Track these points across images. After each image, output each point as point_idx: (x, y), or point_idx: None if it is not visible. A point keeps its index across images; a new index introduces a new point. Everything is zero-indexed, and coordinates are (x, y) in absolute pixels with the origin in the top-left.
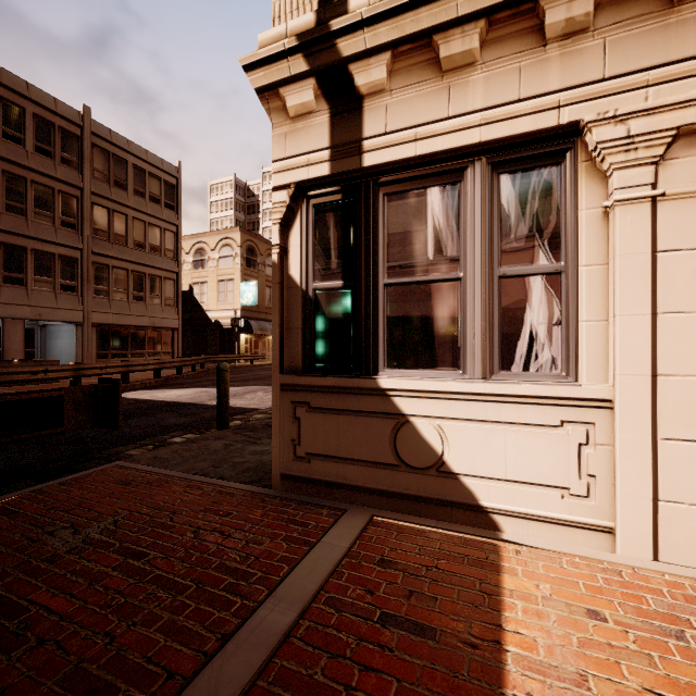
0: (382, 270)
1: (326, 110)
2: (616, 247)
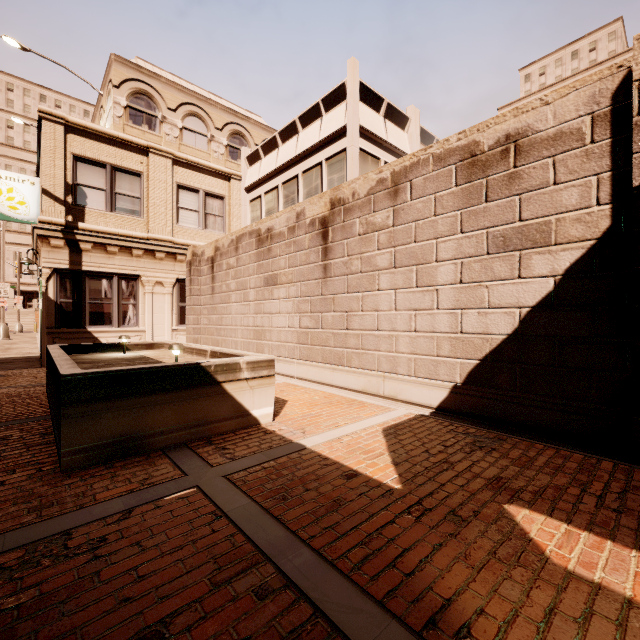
0: (88, 298)
1: (68, 249)
2: (146, 301)
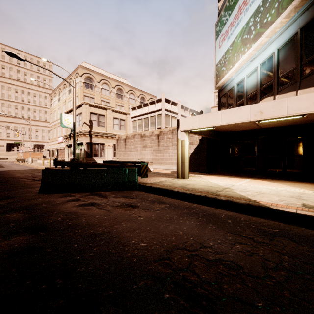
0: (93, 150)
1: (89, 137)
2: (106, 150)
